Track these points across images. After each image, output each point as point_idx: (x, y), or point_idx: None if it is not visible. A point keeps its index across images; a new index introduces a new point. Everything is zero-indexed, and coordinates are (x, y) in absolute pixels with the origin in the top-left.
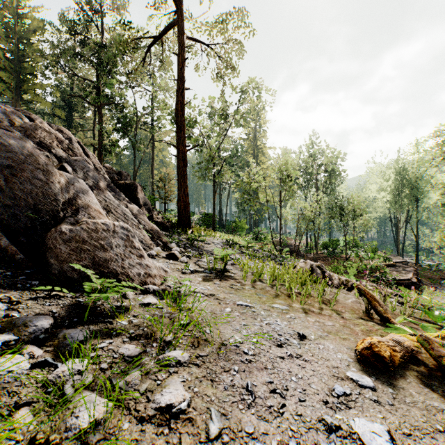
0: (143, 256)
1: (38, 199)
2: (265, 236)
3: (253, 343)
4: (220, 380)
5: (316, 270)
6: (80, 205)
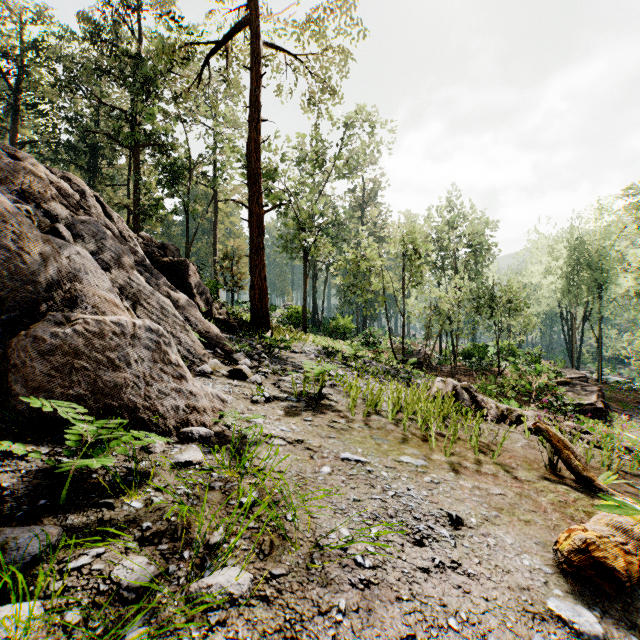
0: (185, 376)
1: (2, 280)
2: (380, 341)
3: (371, 539)
4: (310, 638)
5: (462, 393)
6: (79, 292)
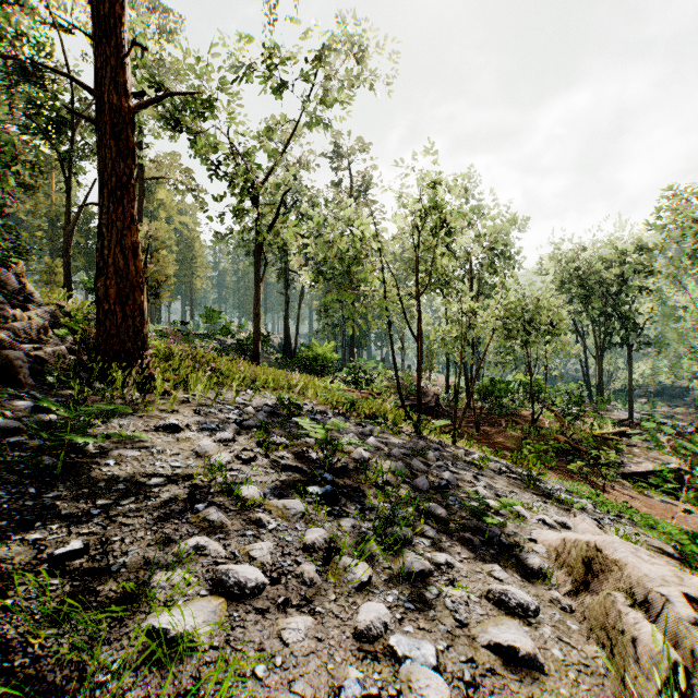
0: None
1: None
2: (373, 377)
3: None
4: None
5: None
6: None
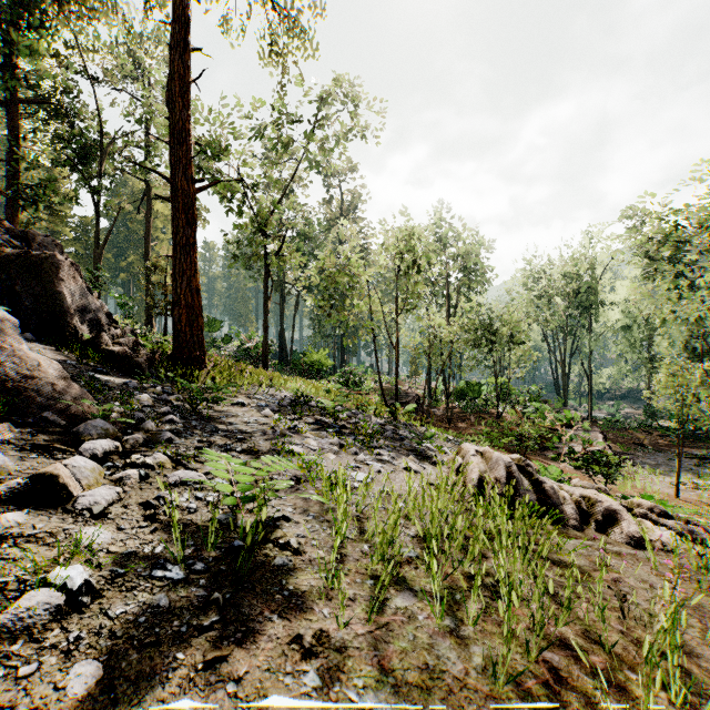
0: None
1: None
2: (362, 380)
3: None
4: None
5: (521, 480)
6: None
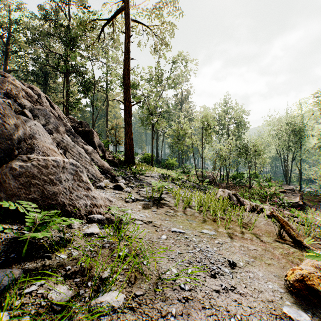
0: (90, 188)
1: None
2: (190, 170)
3: (188, 274)
4: None
5: (233, 197)
6: (35, 144)
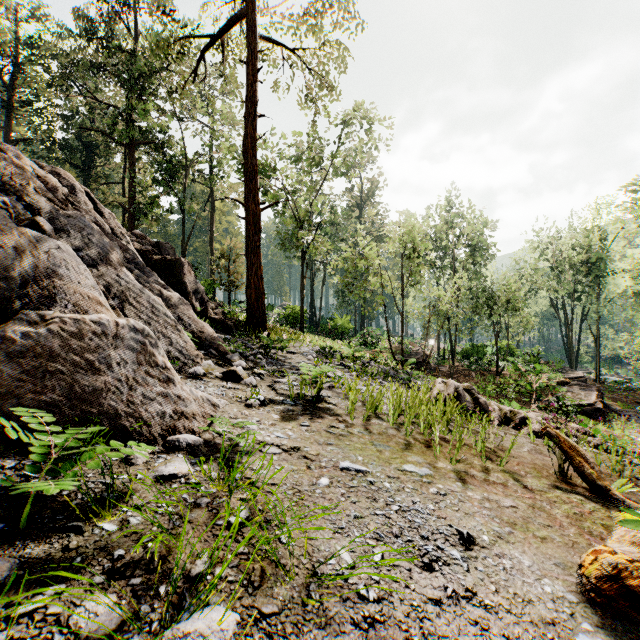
0: (172, 380)
1: None
2: (378, 341)
3: (375, 564)
4: None
5: (464, 395)
6: (58, 289)
